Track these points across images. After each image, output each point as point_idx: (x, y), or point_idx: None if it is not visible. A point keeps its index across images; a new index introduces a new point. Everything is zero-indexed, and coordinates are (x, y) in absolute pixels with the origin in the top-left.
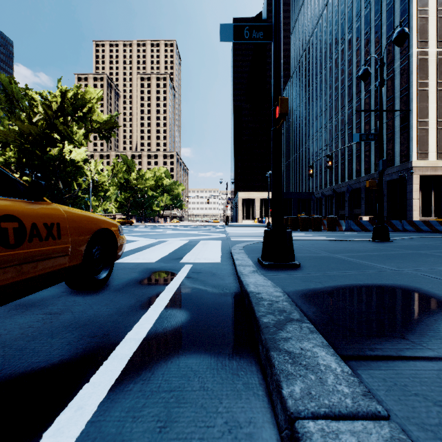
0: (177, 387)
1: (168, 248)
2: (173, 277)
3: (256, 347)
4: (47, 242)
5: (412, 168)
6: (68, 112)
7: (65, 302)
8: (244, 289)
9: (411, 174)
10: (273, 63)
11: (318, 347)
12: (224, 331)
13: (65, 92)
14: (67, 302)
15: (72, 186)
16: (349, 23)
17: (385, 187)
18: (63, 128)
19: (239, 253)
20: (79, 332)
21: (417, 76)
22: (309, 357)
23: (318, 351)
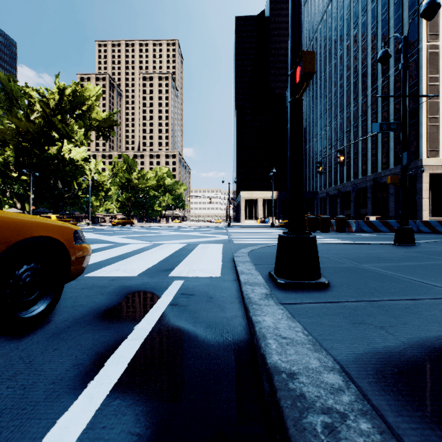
0: None
1: (160, 255)
2: (152, 303)
3: None
4: None
5: (422, 166)
6: (66, 110)
7: None
8: (258, 346)
9: (422, 172)
10: (291, 12)
11: None
12: None
13: (63, 89)
14: None
15: (71, 186)
16: (355, 18)
17: (392, 186)
18: (62, 126)
19: (245, 262)
20: None
21: (427, 70)
22: None
23: None
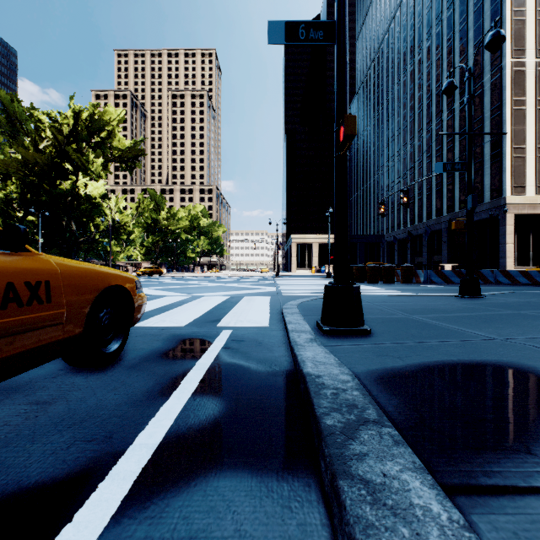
0: (200, 531)
1: (204, 307)
2: (207, 347)
3: (316, 458)
4: (31, 308)
5: (506, 205)
6: (83, 137)
7: (61, 384)
8: (298, 367)
9: (505, 213)
10: (337, 71)
11: (408, 471)
12: (271, 432)
13: (79, 113)
14: (63, 384)
15: (87, 228)
16: (428, 28)
17: None
18: (77, 157)
19: (293, 313)
20: (71, 433)
21: (512, 92)
22: (397, 491)
23: (408, 480)
